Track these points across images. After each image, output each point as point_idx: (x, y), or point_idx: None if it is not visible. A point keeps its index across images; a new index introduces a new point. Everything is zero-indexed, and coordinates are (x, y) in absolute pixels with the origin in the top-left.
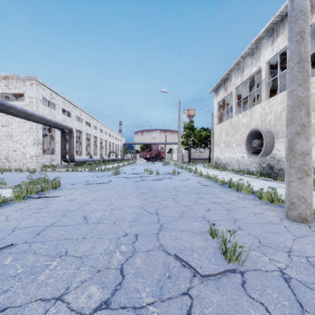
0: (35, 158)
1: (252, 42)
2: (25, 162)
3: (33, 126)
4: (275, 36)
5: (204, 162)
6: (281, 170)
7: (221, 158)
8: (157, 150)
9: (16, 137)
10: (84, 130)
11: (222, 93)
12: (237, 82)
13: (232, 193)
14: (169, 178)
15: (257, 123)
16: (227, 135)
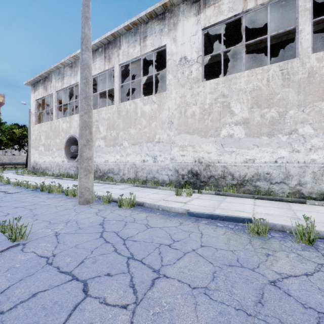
0: None
1: (71, 55)
2: None
3: None
4: None
5: (19, 168)
6: None
7: (41, 162)
8: None
9: None
10: None
11: (41, 90)
12: (58, 86)
13: (42, 195)
14: None
15: (75, 131)
16: (47, 137)
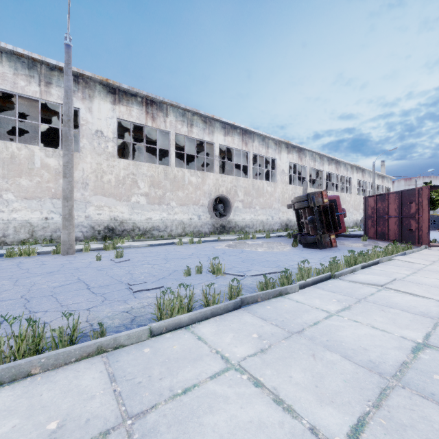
0: None
1: None
2: None
3: None
4: None
5: None
6: None
7: None
8: None
9: None
10: None
11: None
12: None
13: None
14: None
15: None
16: None
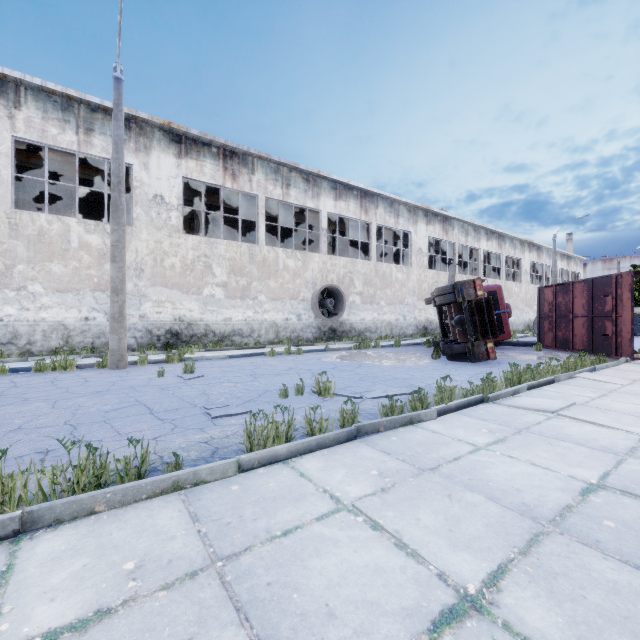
0: None
1: None
2: None
3: None
4: None
5: None
6: None
7: None
8: None
9: None
10: None
11: None
12: None
13: None
14: None
15: None
16: None
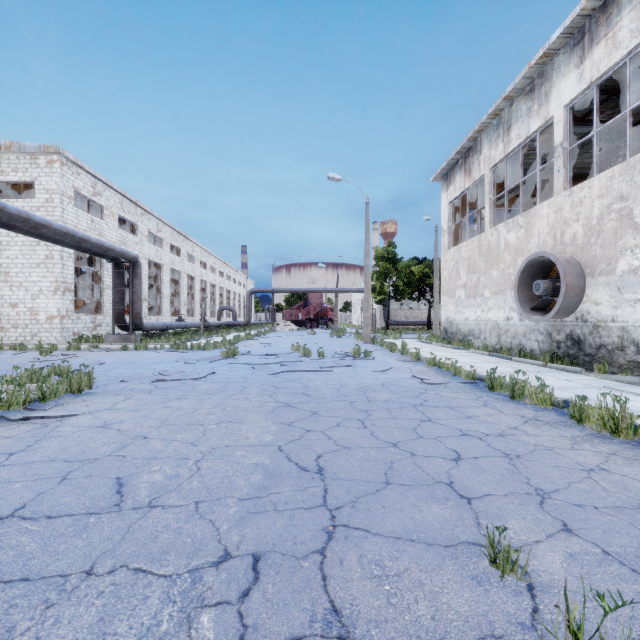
0: (58, 322)
1: (531, 62)
2: (36, 330)
3: (53, 252)
4: (587, 45)
5: (418, 330)
6: (602, 348)
7: (458, 321)
8: (319, 306)
9: (17, 275)
10: (167, 263)
11: (459, 180)
12: (495, 155)
13: (501, 404)
14: (347, 367)
15: (542, 244)
16: (472, 270)
